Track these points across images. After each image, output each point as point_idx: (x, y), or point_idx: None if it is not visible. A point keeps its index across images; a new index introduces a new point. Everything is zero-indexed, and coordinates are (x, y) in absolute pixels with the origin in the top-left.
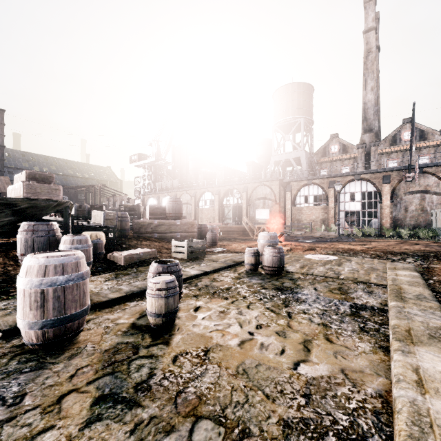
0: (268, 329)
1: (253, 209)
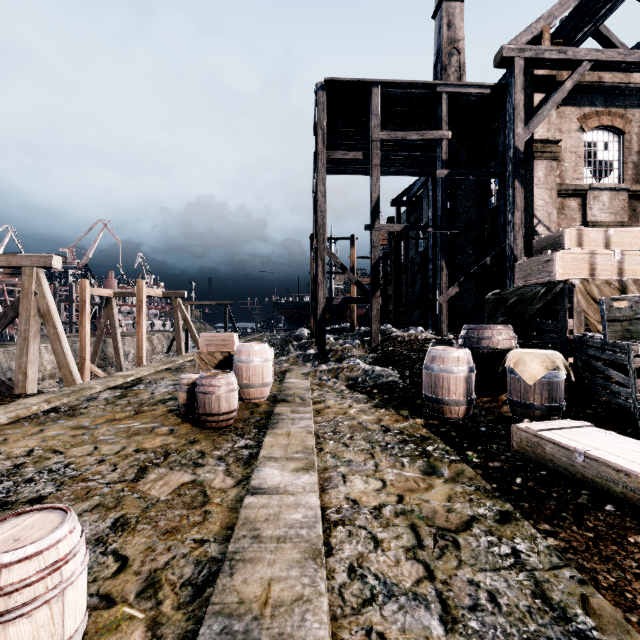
0: (76, 433)
1: None
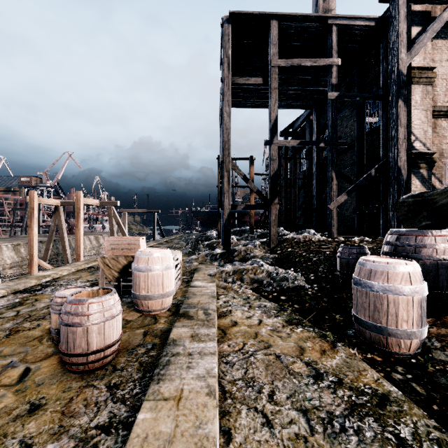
0: None
1: None
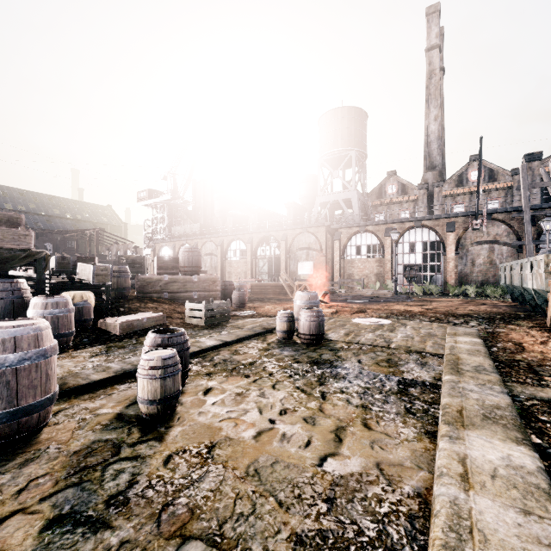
0: (294, 415)
1: (295, 261)
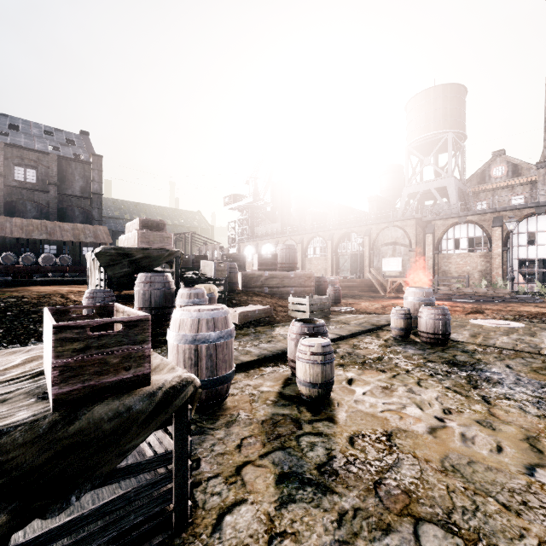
0: (462, 416)
1: (379, 257)
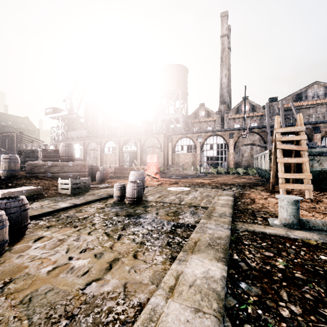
0: (90, 252)
1: (145, 154)
